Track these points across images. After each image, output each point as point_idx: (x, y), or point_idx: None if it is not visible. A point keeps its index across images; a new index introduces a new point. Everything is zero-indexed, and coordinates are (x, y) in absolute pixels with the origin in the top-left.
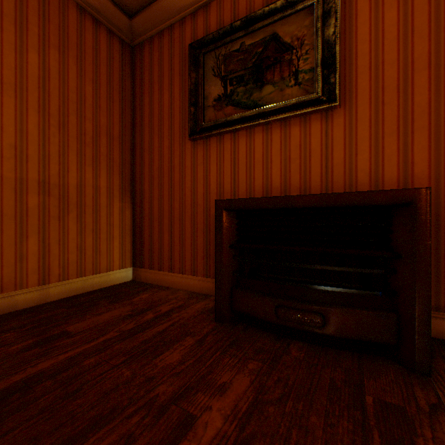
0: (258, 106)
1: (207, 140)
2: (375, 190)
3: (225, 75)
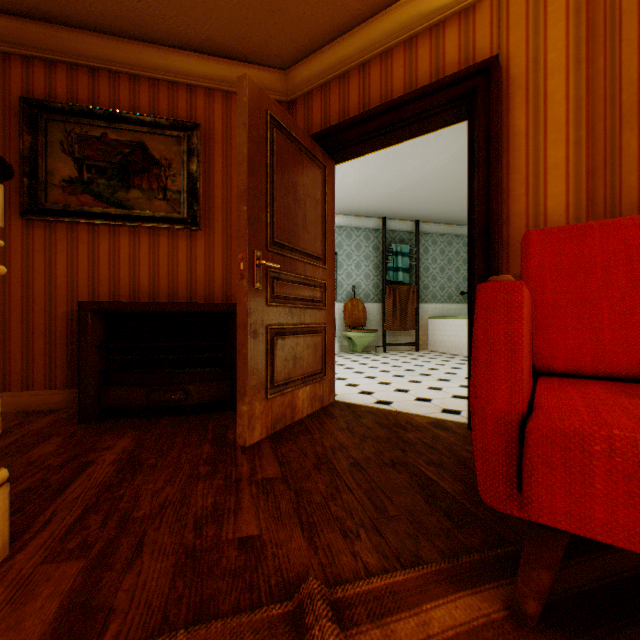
0: (125, 206)
1: (53, 224)
2: (220, 303)
3: (82, 158)
